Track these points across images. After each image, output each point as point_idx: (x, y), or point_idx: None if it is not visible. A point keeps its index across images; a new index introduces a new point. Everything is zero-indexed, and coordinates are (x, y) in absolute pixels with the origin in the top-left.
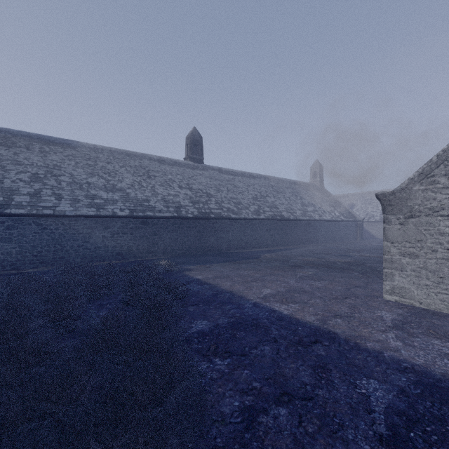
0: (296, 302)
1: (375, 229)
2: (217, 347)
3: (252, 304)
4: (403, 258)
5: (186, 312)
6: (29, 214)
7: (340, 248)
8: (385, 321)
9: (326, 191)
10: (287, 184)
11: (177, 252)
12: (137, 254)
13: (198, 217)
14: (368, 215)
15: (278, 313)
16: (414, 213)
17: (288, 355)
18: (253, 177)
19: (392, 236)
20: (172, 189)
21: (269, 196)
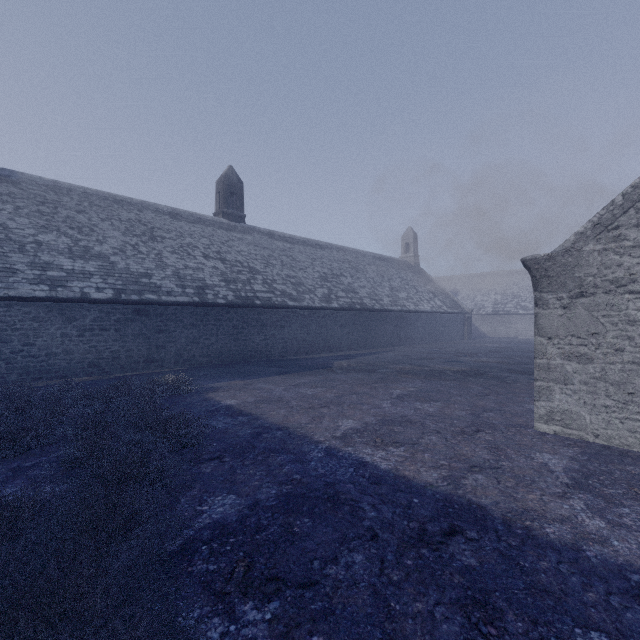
0: (399, 444)
1: (486, 325)
2: (252, 566)
3: (324, 452)
4: (567, 363)
5: (196, 476)
6: None
7: (445, 350)
8: (556, 474)
9: (423, 271)
10: (370, 259)
11: (200, 360)
12: (127, 364)
13: (234, 303)
14: (477, 305)
15: (372, 467)
16: (585, 289)
17: (405, 574)
18: (321, 248)
19: (550, 328)
20: (192, 258)
21: (344, 276)
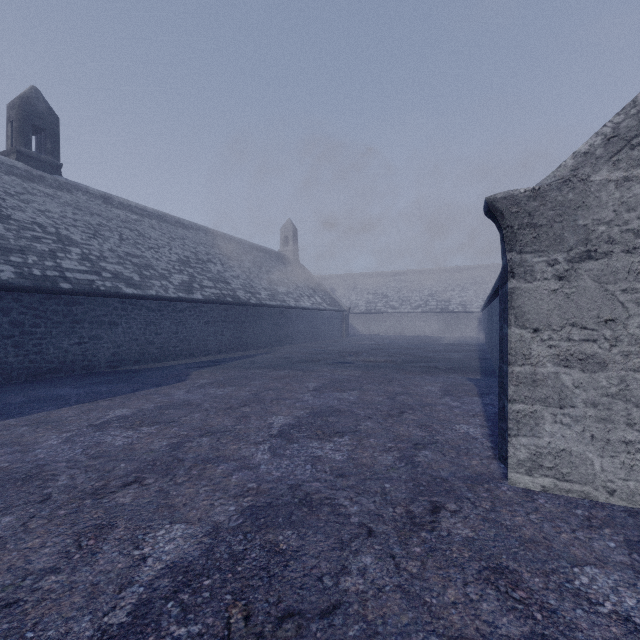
0: (295, 622)
1: (361, 323)
2: None
3: None
4: (564, 371)
5: None
6: None
7: (328, 349)
8: None
9: (302, 266)
10: (246, 248)
11: None
12: None
13: (13, 285)
14: (352, 304)
15: None
16: (595, 246)
17: None
18: (183, 227)
19: (536, 313)
20: None
21: (212, 262)
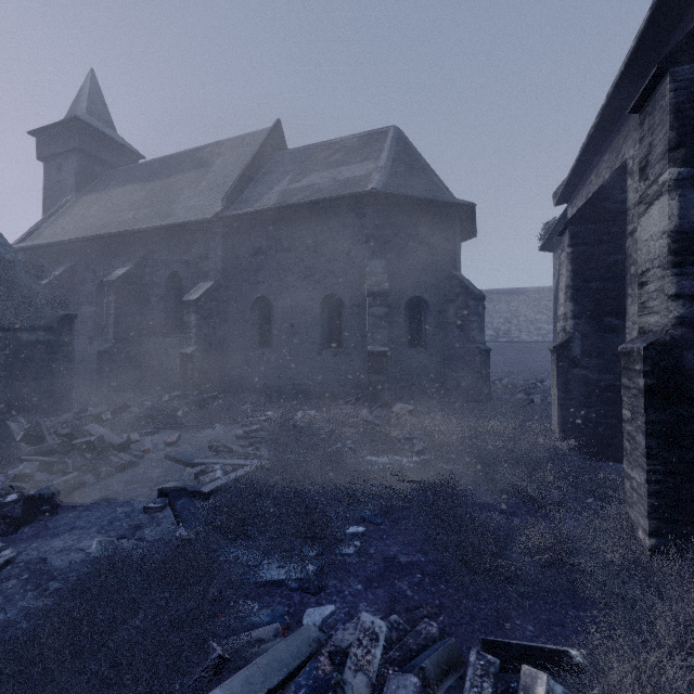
0: None
1: None
2: None
3: None
4: None
5: None
6: (507, 341)
7: None
8: None
9: None
10: None
11: None
12: None
13: None
14: None
15: None
16: None
17: None
18: None
19: None
20: None
21: None
